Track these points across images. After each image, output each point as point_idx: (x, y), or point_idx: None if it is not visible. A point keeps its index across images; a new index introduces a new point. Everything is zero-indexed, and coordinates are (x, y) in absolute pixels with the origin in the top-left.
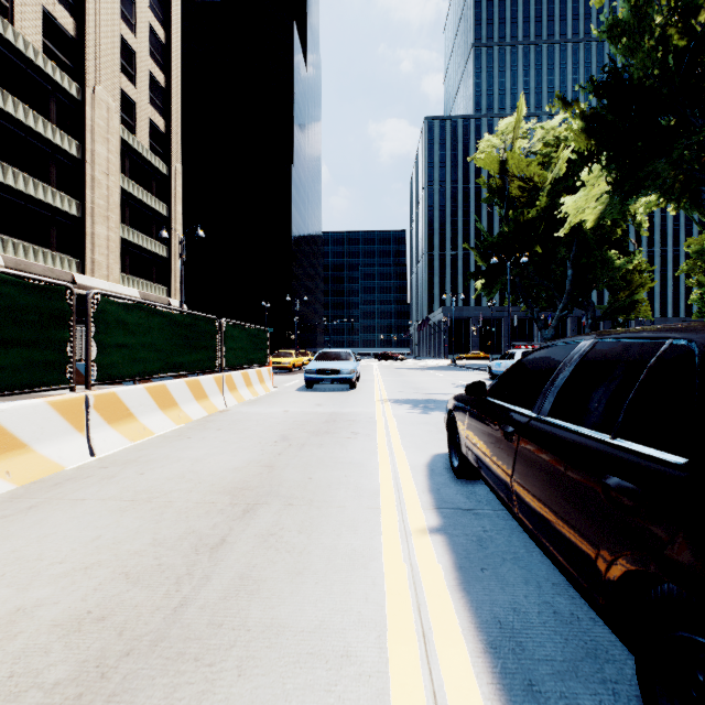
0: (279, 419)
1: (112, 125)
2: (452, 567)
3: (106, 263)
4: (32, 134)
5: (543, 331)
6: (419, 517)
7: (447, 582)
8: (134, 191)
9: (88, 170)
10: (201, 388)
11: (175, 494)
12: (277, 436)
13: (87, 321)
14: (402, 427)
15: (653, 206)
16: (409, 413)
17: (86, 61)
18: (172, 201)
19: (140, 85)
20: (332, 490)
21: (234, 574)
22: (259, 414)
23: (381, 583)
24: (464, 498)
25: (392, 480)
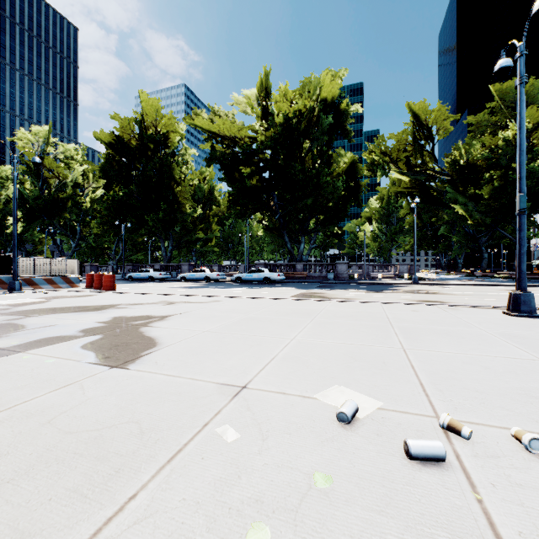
0: None
1: None
2: None
3: None
4: None
5: None
6: None
7: None
8: None
9: None
10: None
11: None
12: None
13: None
14: None
15: None
16: None
17: None
18: None
19: None
20: None
21: None
22: None
23: None
24: None
25: None
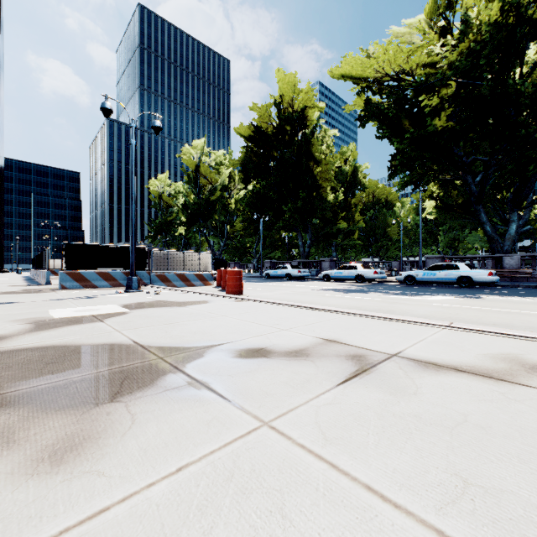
0: None
1: None
2: None
3: None
4: None
5: None
6: None
7: None
8: None
9: None
10: None
11: None
12: None
13: None
14: None
15: None
16: None
17: None
18: None
19: None
20: None
21: None
22: None
23: None
24: None
25: None
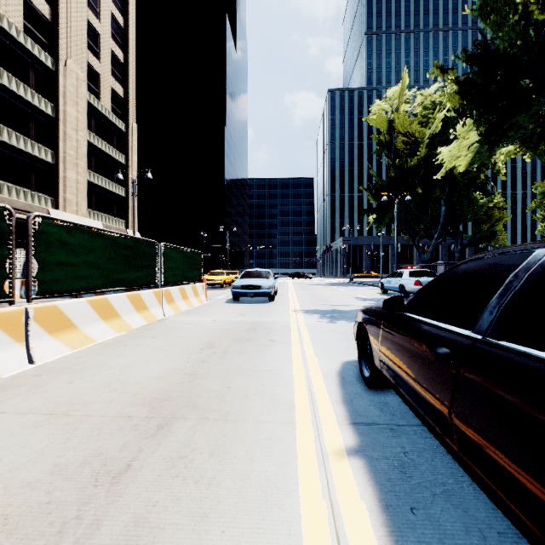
0: (207, 327)
1: (81, 91)
2: (377, 506)
3: (75, 201)
4: (15, 97)
5: (422, 255)
6: (335, 434)
7: (375, 530)
8: (99, 144)
9: (61, 126)
10: (141, 301)
11: (95, 405)
12: (203, 344)
13: (28, 240)
14: (313, 335)
15: (512, 155)
16: (318, 322)
17: (59, 39)
18: (129, 152)
19: (103, 60)
20: (248, 401)
21: (129, 517)
22: (191, 323)
23: (298, 532)
24: (377, 410)
25: (306, 390)
